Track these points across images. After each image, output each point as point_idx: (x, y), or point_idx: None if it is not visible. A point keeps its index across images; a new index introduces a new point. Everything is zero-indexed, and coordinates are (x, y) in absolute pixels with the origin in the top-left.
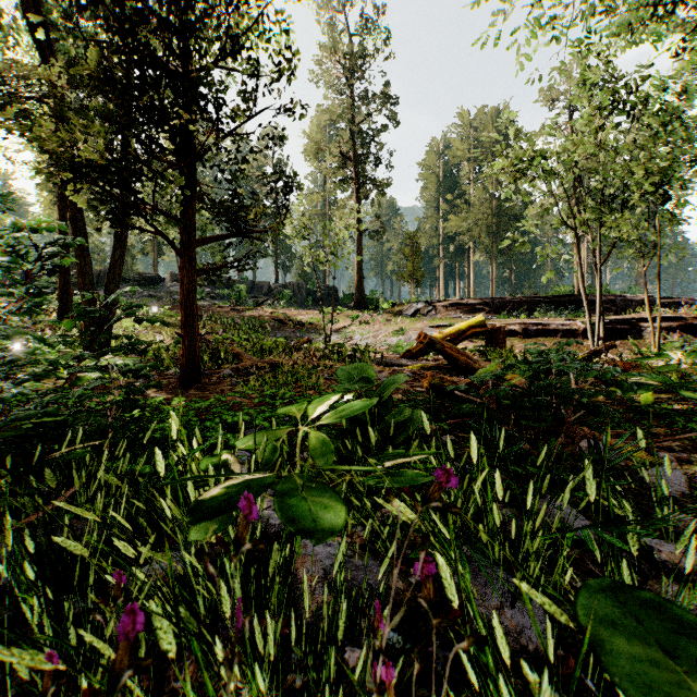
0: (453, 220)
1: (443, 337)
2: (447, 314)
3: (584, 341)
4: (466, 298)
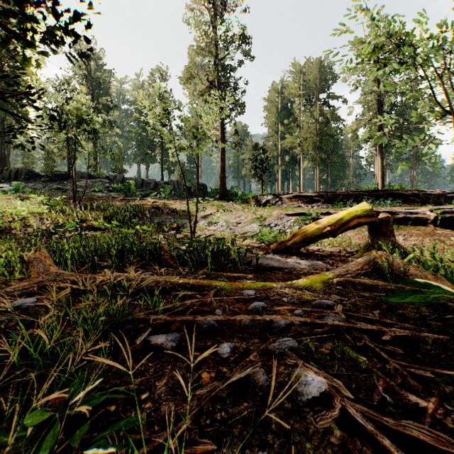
0: (289, 138)
1: (321, 227)
2: (291, 204)
3: (435, 229)
4: (306, 192)
